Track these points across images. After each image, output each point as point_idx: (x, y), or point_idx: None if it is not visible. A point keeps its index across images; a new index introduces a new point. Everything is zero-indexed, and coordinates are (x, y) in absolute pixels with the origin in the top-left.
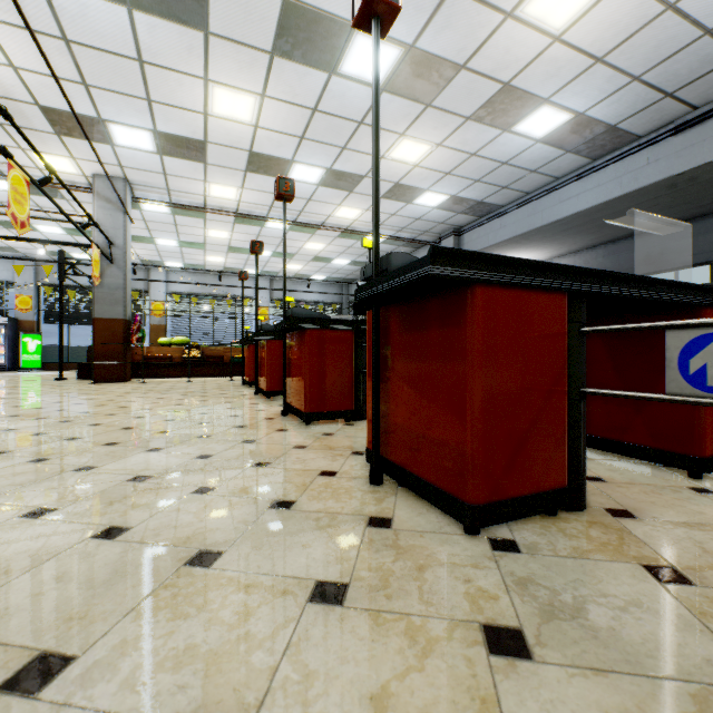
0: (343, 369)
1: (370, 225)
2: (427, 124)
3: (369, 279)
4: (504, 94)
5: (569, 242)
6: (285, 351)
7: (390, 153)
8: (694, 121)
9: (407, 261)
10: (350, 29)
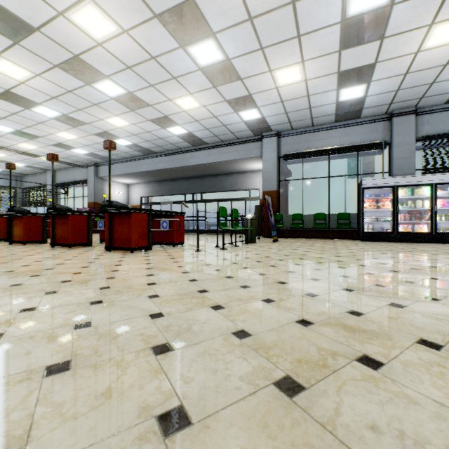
0: (39, 228)
1: (43, 153)
2: (75, 131)
3: (51, 208)
4: (106, 133)
5: (145, 179)
6: (11, 222)
7: (57, 134)
8: (169, 154)
9: (60, 206)
10: (38, 104)
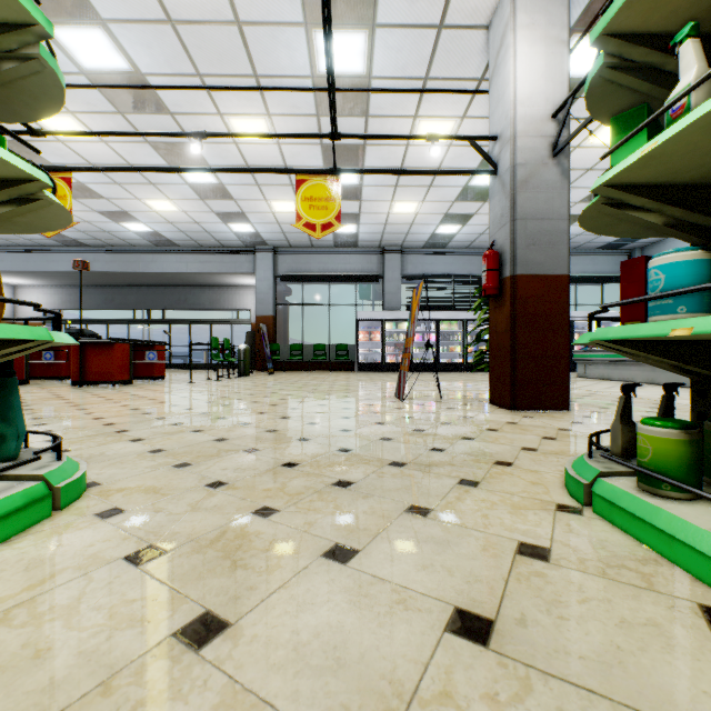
0: None
1: None
2: None
3: None
4: None
5: (58, 281)
6: None
7: None
8: (114, 252)
9: None
10: None
